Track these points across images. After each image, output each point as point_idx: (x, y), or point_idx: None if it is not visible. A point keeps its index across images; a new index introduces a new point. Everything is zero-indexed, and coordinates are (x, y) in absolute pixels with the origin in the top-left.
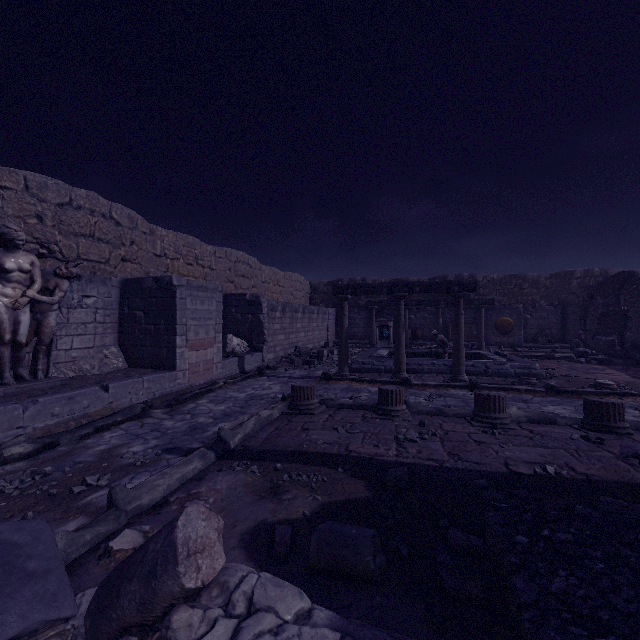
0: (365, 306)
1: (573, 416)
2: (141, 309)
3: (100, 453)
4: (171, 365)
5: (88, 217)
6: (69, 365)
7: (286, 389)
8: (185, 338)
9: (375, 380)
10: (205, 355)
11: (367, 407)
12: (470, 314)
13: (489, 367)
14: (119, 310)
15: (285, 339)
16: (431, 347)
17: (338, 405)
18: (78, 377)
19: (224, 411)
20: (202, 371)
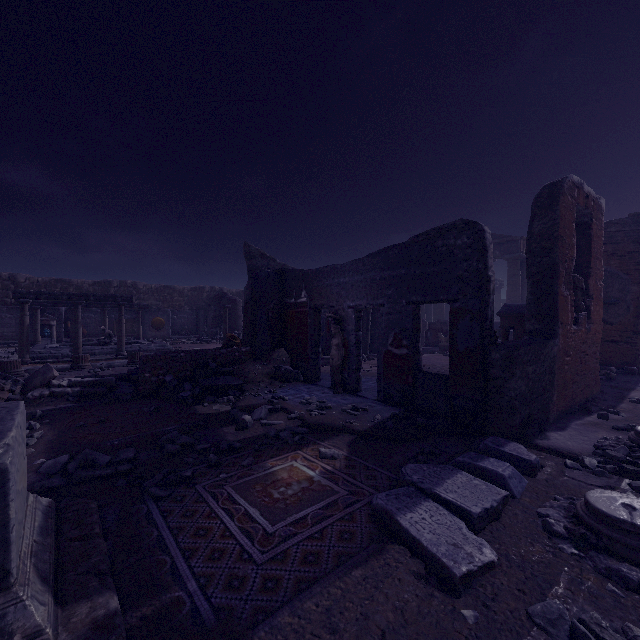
0: (15, 304)
1: None
2: None
3: None
4: None
5: None
6: None
7: None
8: None
9: (58, 361)
10: None
11: (62, 370)
12: (133, 315)
13: (142, 347)
14: None
15: None
16: (100, 339)
17: None
18: None
19: None
20: None
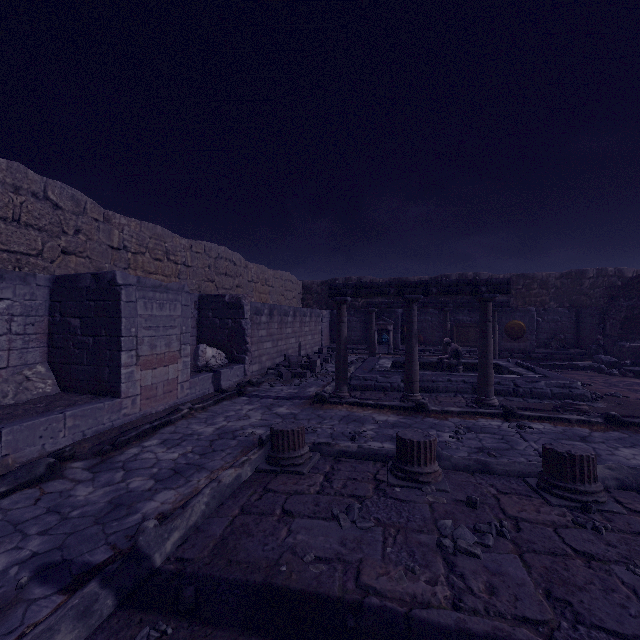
0: (362, 308)
1: None
2: (76, 315)
3: None
4: (114, 390)
5: (10, 195)
6: None
7: (268, 418)
8: (135, 354)
9: (382, 404)
10: (166, 373)
11: (378, 457)
12: (476, 317)
13: (519, 385)
14: (49, 317)
15: (273, 347)
16: (443, 358)
17: (337, 453)
18: None
19: (175, 463)
20: (161, 394)
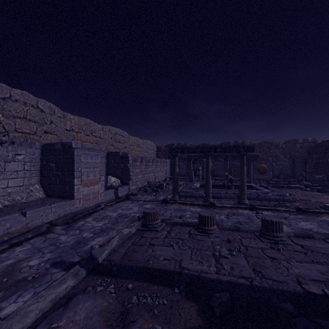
0: (186, 158)
1: (320, 230)
2: (53, 162)
3: (6, 267)
4: (71, 196)
5: (22, 106)
6: (6, 197)
7: (141, 209)
8: (80, 179)
9: (194, 203)
10: (93, 189)
11: (191, 224)
12: None
13: (259, 195)
14: (40, 162)
15: (142, 177)
16: (224, 182)
17: (173, 223)
18: (10, 205)
19: (101, 227)
20: (91, 198)
